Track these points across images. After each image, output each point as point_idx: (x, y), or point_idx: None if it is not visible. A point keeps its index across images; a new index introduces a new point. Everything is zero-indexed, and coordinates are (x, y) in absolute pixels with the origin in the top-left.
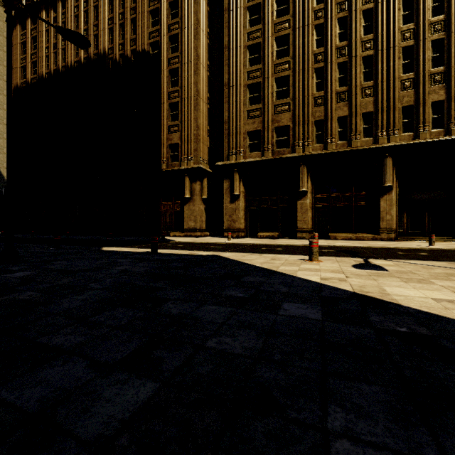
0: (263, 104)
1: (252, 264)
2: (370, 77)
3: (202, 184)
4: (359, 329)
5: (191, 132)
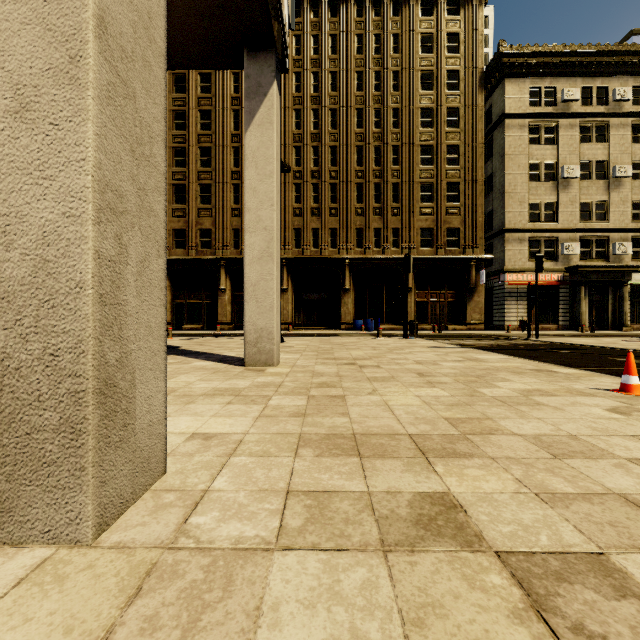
0: (188, 205)
1: None
2: None
3: None
4: None
5: None
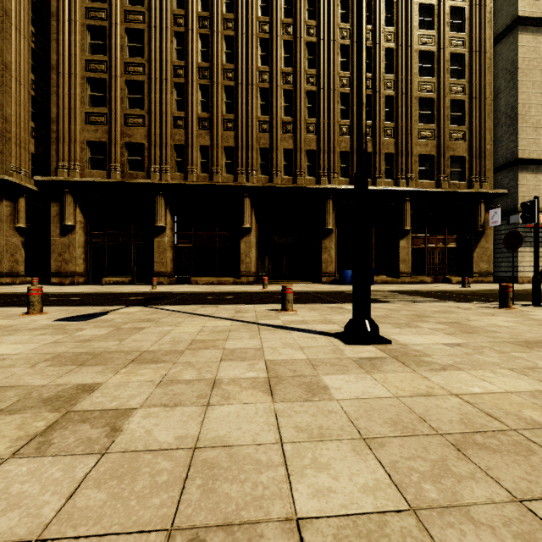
0: (109, 109)
1: None
2: (232, 110)
3: (17, 206)
4: None
5: None
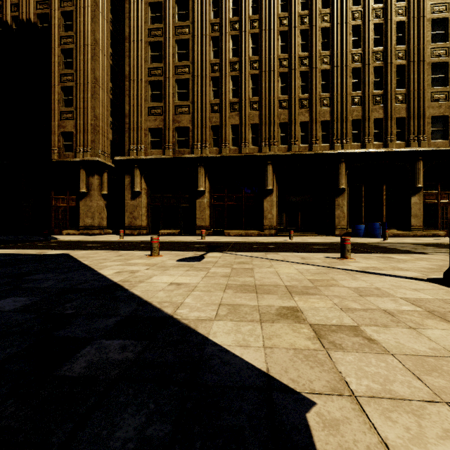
0: (164, 102)
1: (81, 262)
2: (256, 93)
3: (102, 178)
4: (25, 315)
5: (88, 122)
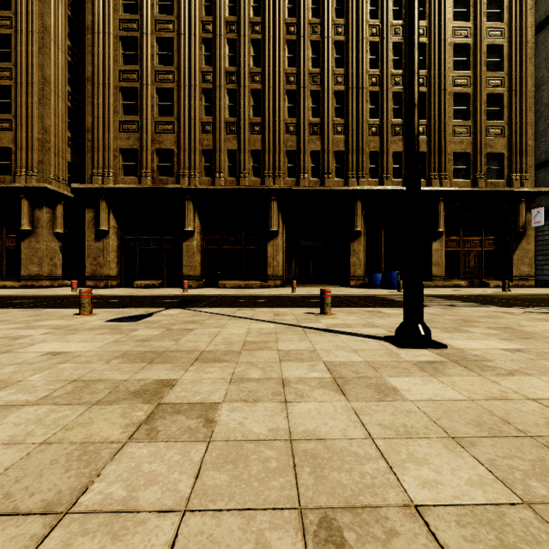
0: (141, 116)
1: None
2: (259, 113)
3: (55, 212)
4: None
5: (33, 135)
